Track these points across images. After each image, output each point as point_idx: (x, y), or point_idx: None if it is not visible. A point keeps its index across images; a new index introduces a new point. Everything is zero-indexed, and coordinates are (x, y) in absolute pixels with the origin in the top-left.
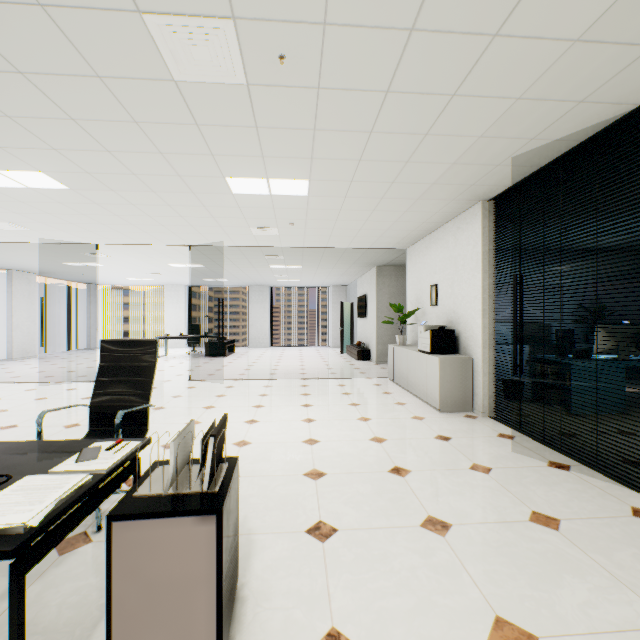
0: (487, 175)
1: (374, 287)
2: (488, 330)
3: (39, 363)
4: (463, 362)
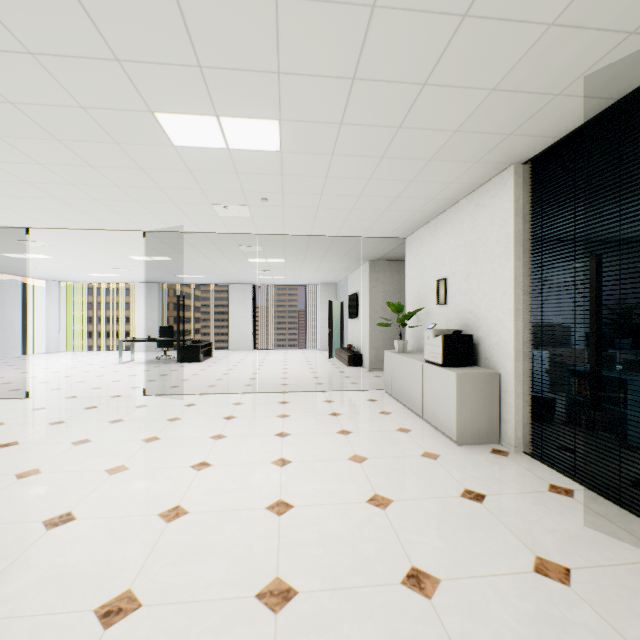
0: (535, 115)
1: (367, 284)
2: (522, 336)
3: None
4: (487, 378)
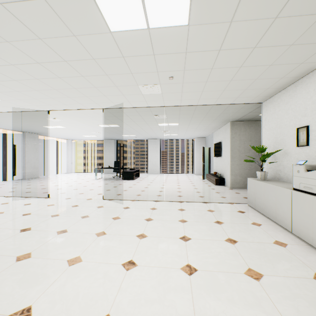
0: None
1: (228, 136)
2: None
3: (35, 182)
4: None
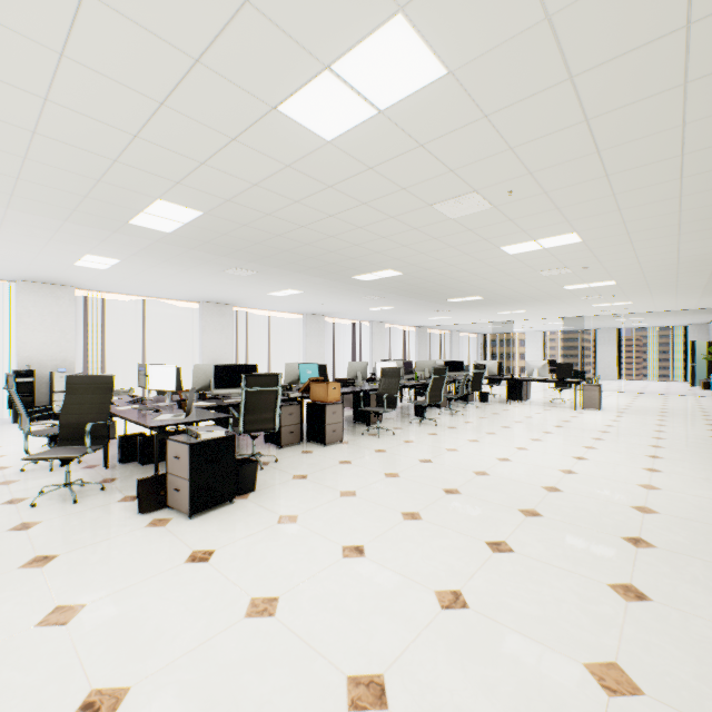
0: None
1: None
2: None
3: None
4: None
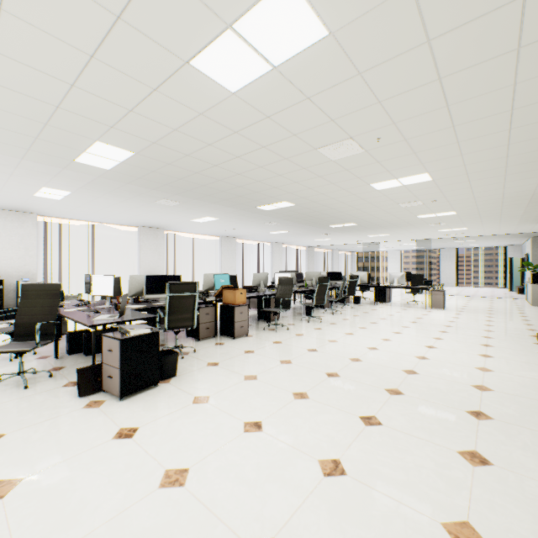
0: None
1: (530, 249)
2: None
3: None
4: None
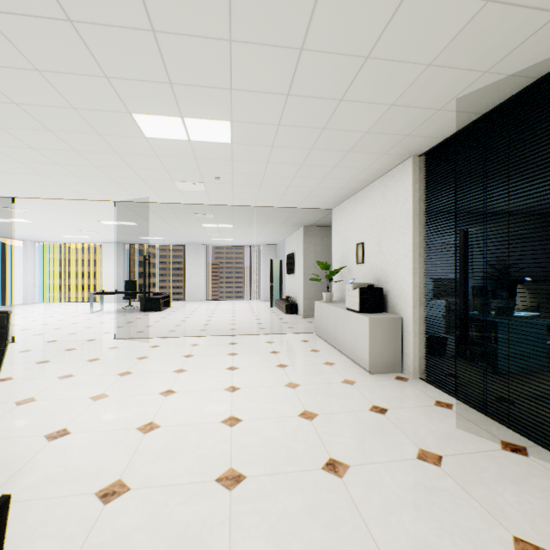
0: (425, 123)
1: (301, 246)
2: (419, 289)
3: None
4: (393, 322)
